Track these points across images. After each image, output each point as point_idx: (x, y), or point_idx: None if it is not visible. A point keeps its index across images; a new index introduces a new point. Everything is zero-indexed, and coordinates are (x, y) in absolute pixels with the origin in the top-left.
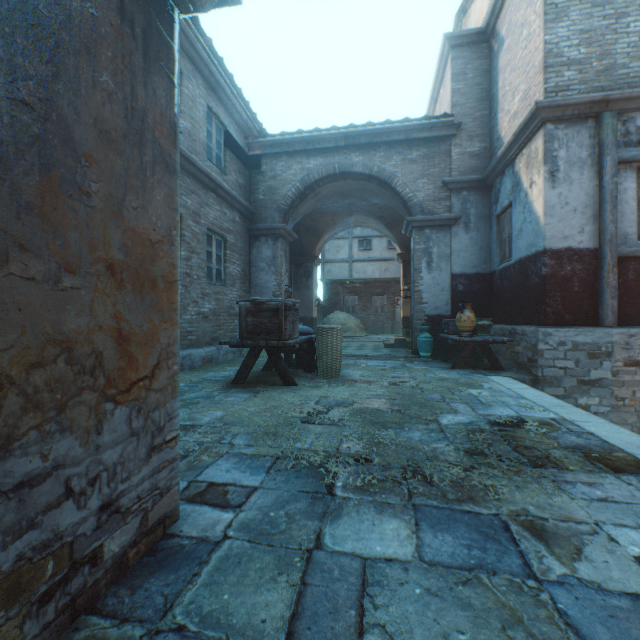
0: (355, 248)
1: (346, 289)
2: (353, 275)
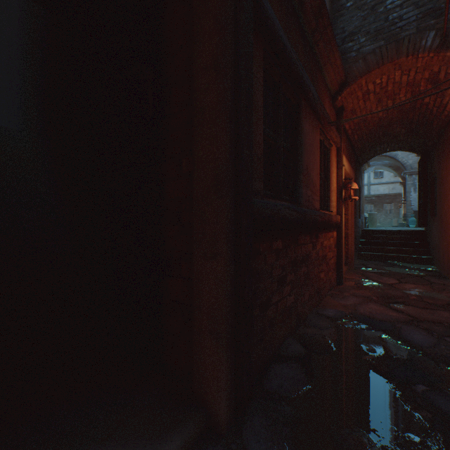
0: (371, 177)
1: (365, 201)
2: (370, 193)
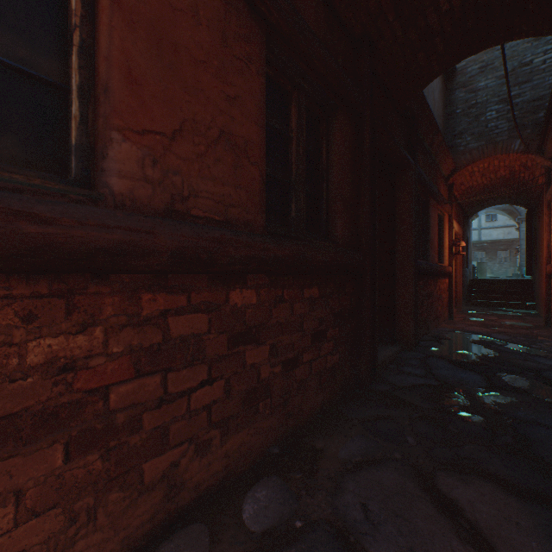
0: (482, 220)
1: (475, 247)
2: (481, 238)
